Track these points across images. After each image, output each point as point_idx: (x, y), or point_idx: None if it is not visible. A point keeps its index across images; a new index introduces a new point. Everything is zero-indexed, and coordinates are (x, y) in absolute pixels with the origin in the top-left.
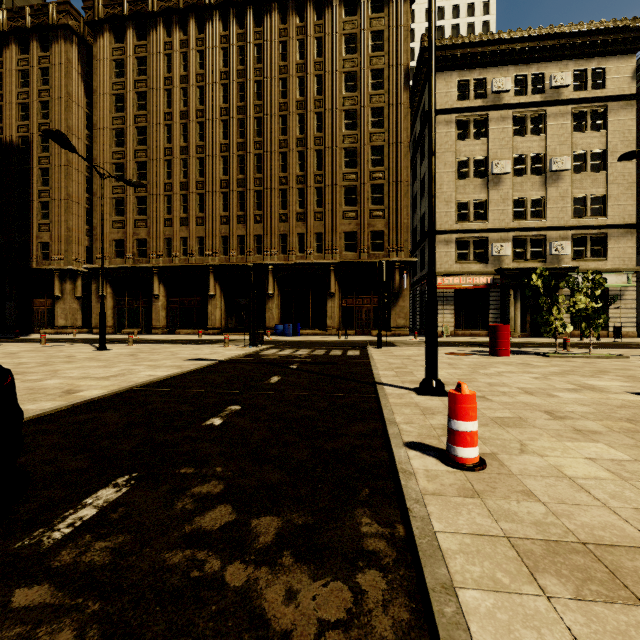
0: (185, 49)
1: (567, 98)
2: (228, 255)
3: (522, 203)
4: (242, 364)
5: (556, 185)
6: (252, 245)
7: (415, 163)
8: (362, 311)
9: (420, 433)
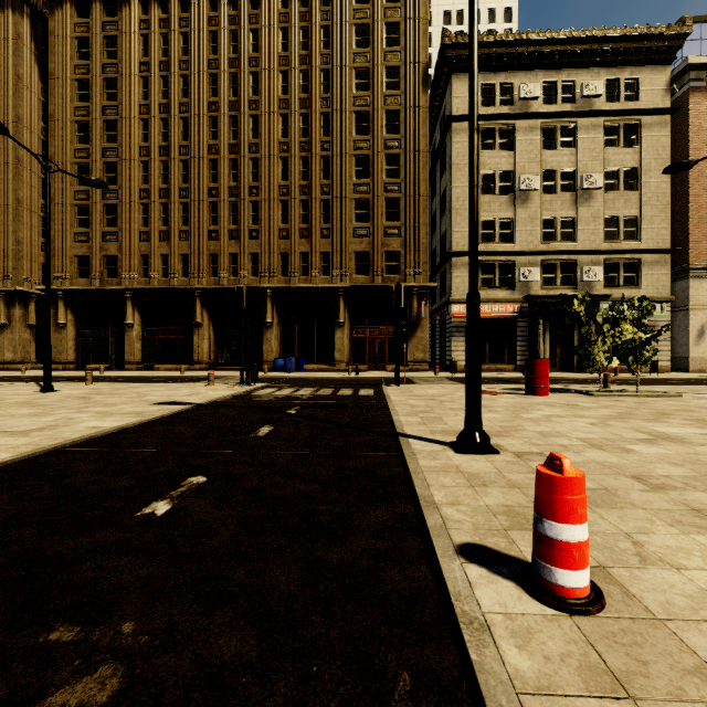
0: (165, 30)
1: (599, 109)
2: (218, 276)
3: (551, 223)
4: (226, 409)
5: (587, 205)
6: (247, 265)
7: (434, 177)
8: (375, 343)
9: (475, 524)
